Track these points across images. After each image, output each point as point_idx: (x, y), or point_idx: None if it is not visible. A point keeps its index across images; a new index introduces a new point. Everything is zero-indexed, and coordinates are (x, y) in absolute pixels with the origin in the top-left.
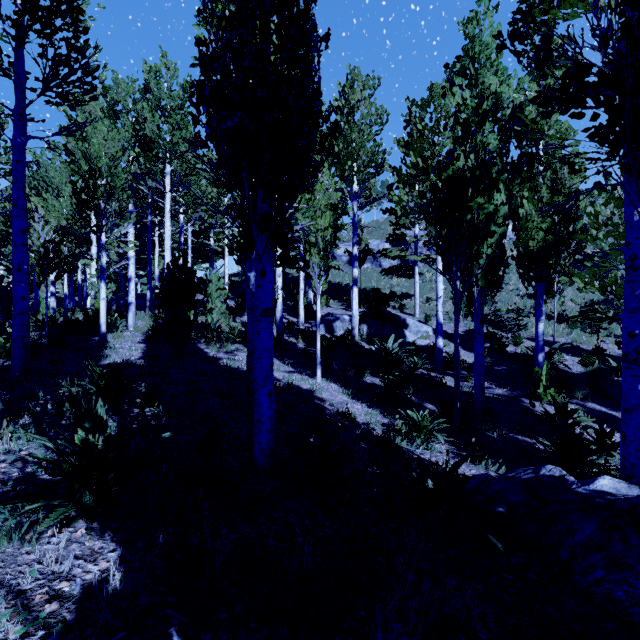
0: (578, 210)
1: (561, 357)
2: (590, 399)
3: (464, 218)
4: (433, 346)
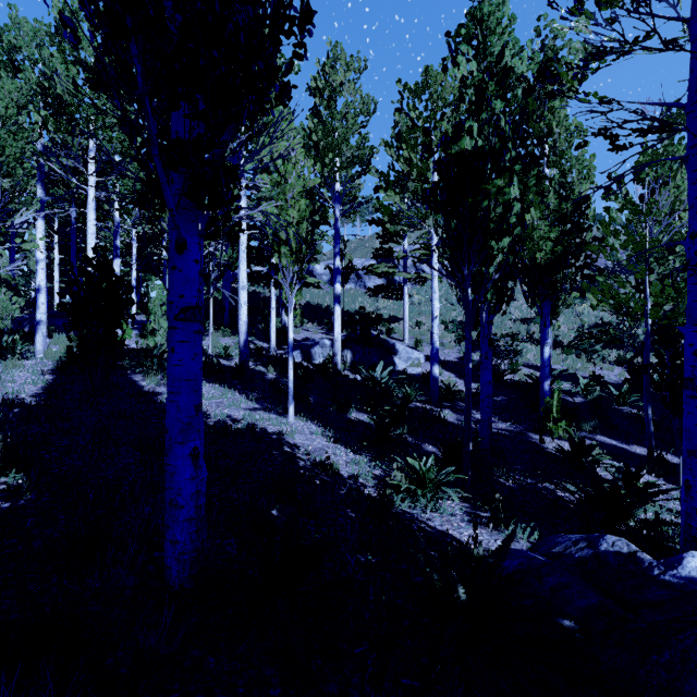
0: (588, 219)
1: (561, 385)
2: (598, 431)
3: (479, 206)
4: (426, 375)
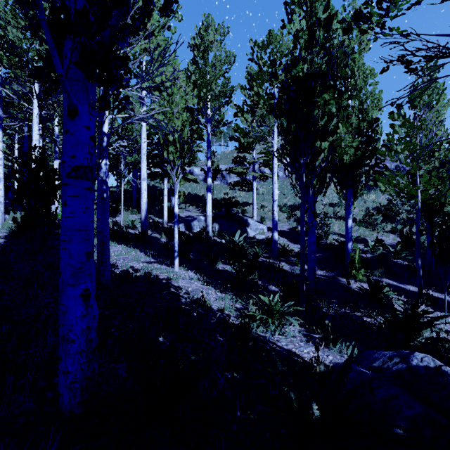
0: (377, 133)
1: (357, 246)
2: (383, 276)
3: (311, 113)
4: (268, 239)
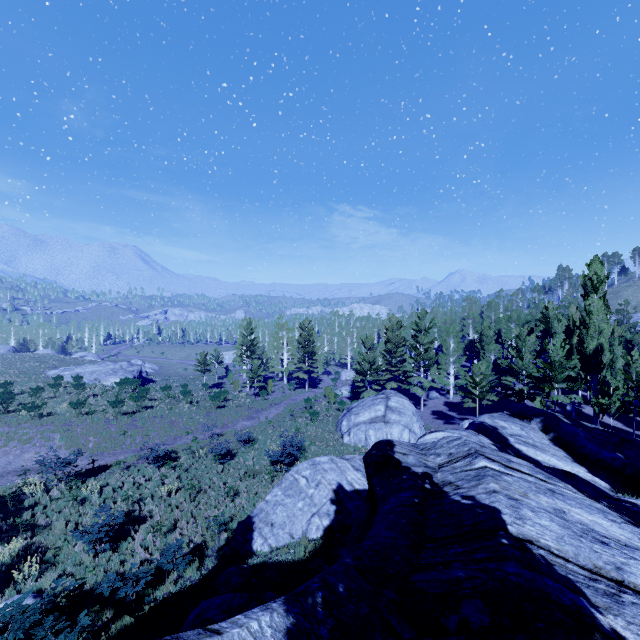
0: None
1: None
2: None
3: None
4: None
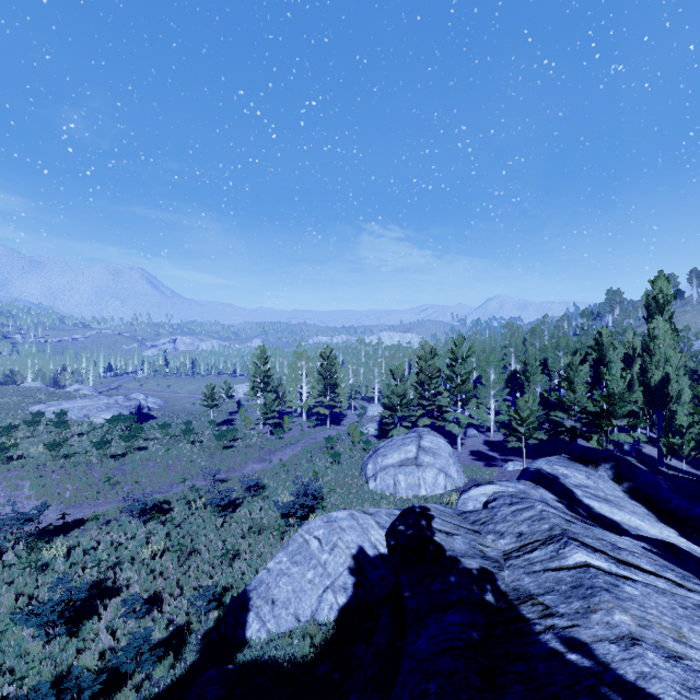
0: None
1: None
2: None
3: None
4: None
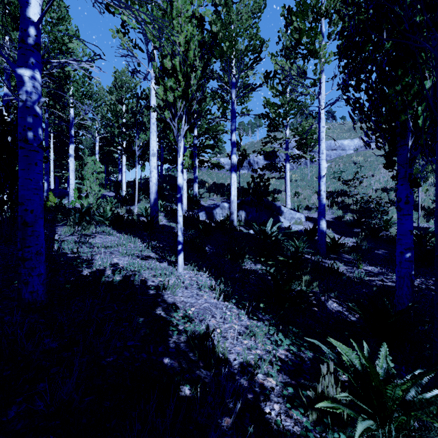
0: None
1: None
2: None
3: None
4: (308, 230)
